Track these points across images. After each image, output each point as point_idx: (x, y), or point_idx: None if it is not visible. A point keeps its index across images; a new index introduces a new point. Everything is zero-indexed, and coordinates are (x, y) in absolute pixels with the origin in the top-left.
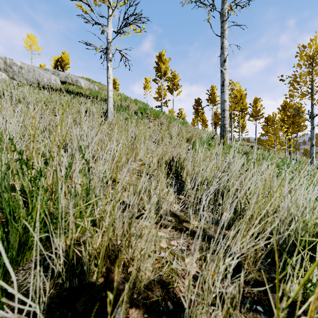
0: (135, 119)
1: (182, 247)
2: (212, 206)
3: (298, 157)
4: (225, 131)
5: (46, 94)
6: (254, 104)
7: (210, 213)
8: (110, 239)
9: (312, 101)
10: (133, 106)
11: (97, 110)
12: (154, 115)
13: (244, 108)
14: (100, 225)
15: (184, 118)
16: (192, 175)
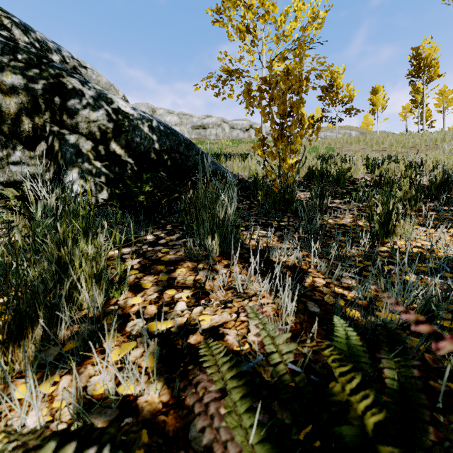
0: None
1: None
2: None
3: None
4: None
5: None
6: None
7: None
8: None
9: None
10: None
11: None
12: None
13: None
14: None
15: None
16: None
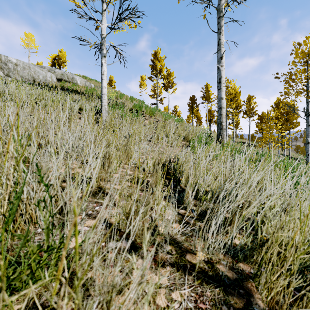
0: (130, 117)
1: (187, 303)
2: (223, 231)
3: (290, 154)
4: (222, 129)
5: (38, 90)
6: (248, 101)
7: (220, 241)
8: (85, 294)
9: (307, 99)
10: (129, 103)
11: (91, 107)
12: (150, 112)
13: (238, 105)
14: (73, 268)
15: (179, 115)
16: (194, 185)
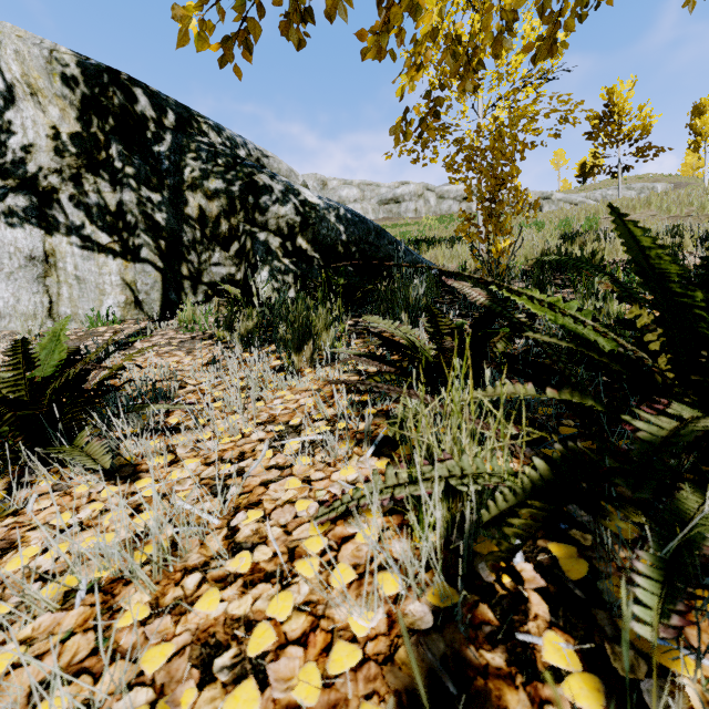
0: None
1: None
2: None
3: None
4: None
5: None
6: None
7: None
8: None
9: None
10: None
11: None
12: None
13: None
14: None
15: None
16: None
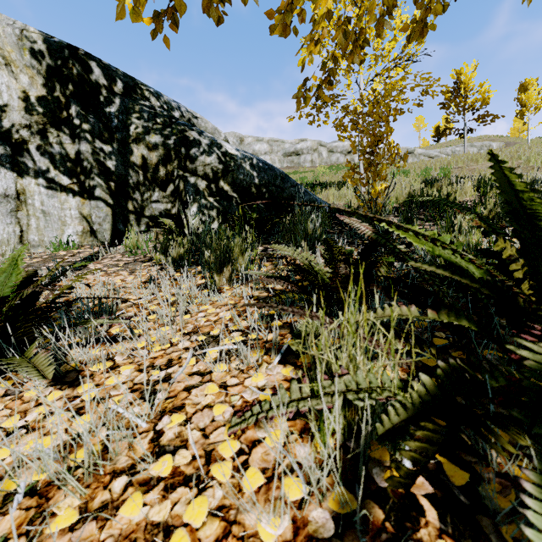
0: None
1: None
2: None
3: None
4: None
5: None
6: None
7: None
8: None
9: None
10: None
11: None
12: None
13: None
14: None
15: None
16: None
